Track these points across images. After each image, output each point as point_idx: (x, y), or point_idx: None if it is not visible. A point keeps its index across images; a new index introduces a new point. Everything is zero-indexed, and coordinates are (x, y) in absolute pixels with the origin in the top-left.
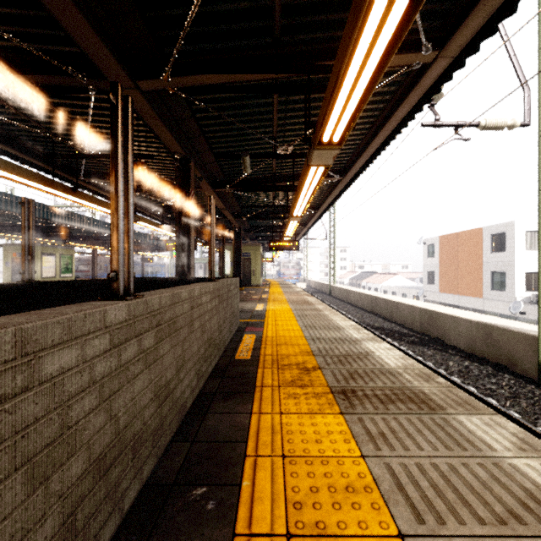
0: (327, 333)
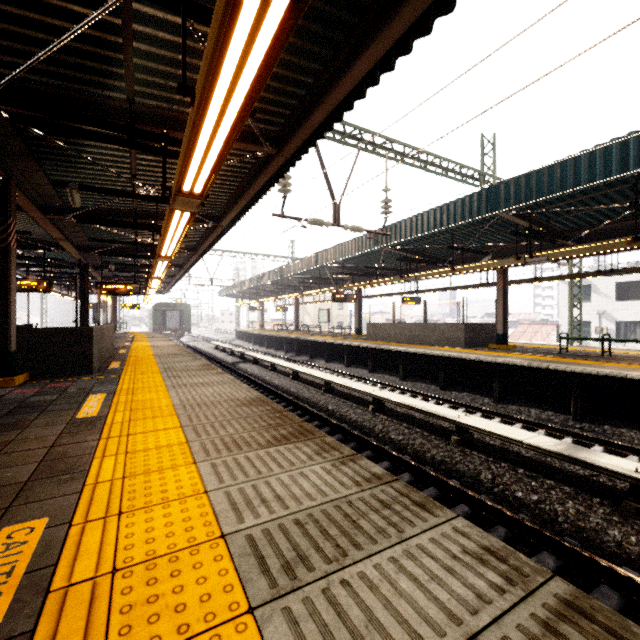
0: None
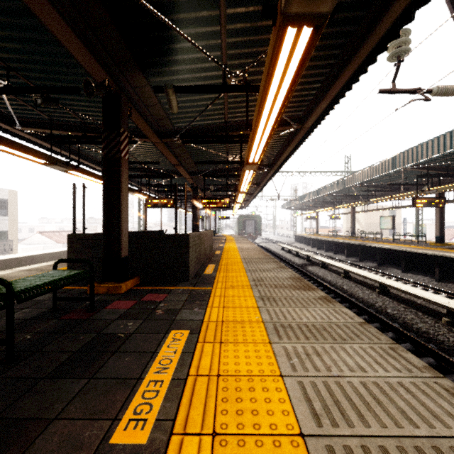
0: (19, 274)
